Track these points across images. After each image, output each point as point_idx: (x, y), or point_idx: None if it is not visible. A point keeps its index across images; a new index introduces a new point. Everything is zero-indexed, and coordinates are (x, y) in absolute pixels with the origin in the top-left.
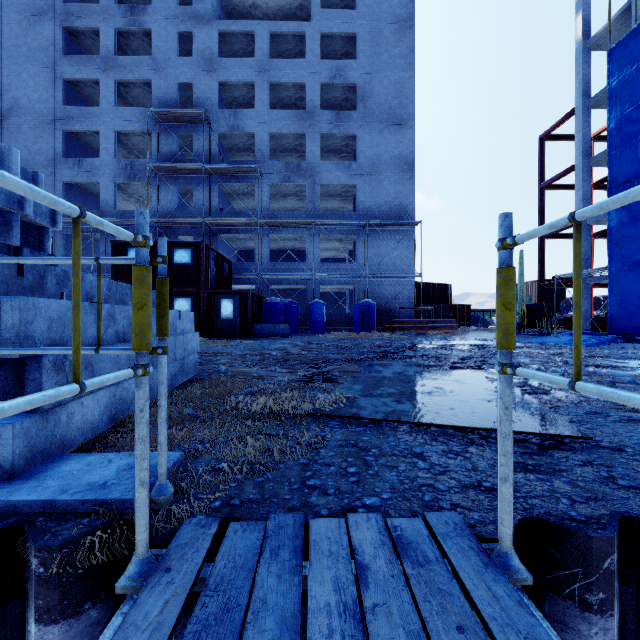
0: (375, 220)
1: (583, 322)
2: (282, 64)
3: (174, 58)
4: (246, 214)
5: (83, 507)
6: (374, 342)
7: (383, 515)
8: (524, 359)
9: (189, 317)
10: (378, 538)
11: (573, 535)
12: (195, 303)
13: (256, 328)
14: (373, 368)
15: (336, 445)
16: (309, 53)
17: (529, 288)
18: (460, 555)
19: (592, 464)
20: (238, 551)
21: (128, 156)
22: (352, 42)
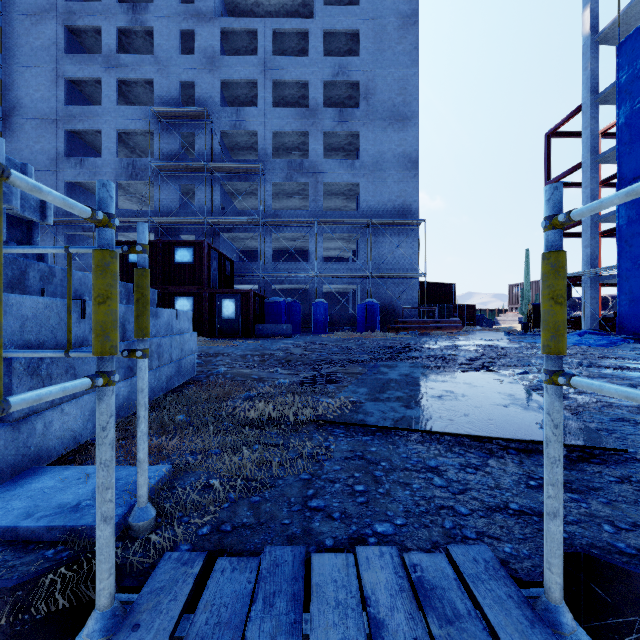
0: (378, 219)
1: (591, 322)
2: (284, 62)
3: (176, 56)
4: (248, 213)
5: (49, 535)
6: (378, 342)
7: (398, 547)
8: (534, 360)
9: (187, 316)
10: (394, 581)
11: (628, 576)
12: (196, 303)
13: (258, 328)
14: (378, 369)
15: (341, 457)
16: (312, 50)
17: (534, 287)
18: (497, 607)
19: (630, 481)
20: (224, 599)
21: (130, 155)
22: (355, 39)
